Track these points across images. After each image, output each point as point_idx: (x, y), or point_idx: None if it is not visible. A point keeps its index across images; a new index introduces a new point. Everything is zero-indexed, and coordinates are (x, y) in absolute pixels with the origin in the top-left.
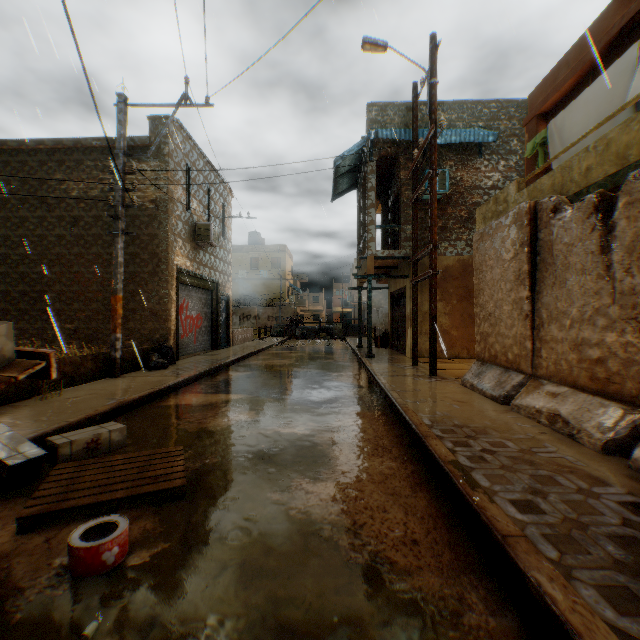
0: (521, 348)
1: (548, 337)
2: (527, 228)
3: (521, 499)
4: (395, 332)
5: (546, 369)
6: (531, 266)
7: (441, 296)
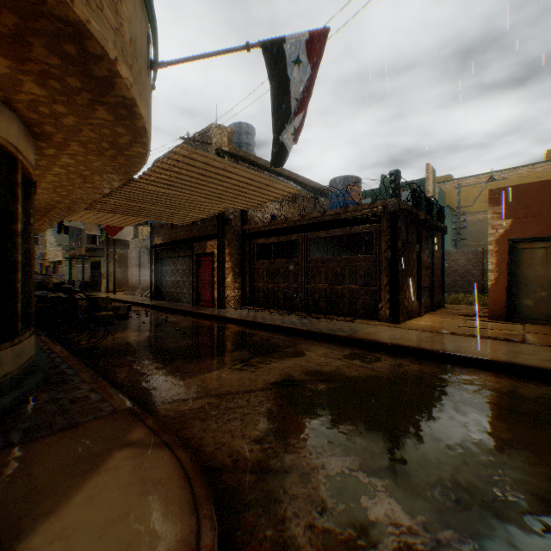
0: (138, 282)
1: (142, 279)
2: (139, 255)
3: (128, 299)
4: (95, 281)
5: (142, 286)
6: (140, 263)
7: (119, 266)
